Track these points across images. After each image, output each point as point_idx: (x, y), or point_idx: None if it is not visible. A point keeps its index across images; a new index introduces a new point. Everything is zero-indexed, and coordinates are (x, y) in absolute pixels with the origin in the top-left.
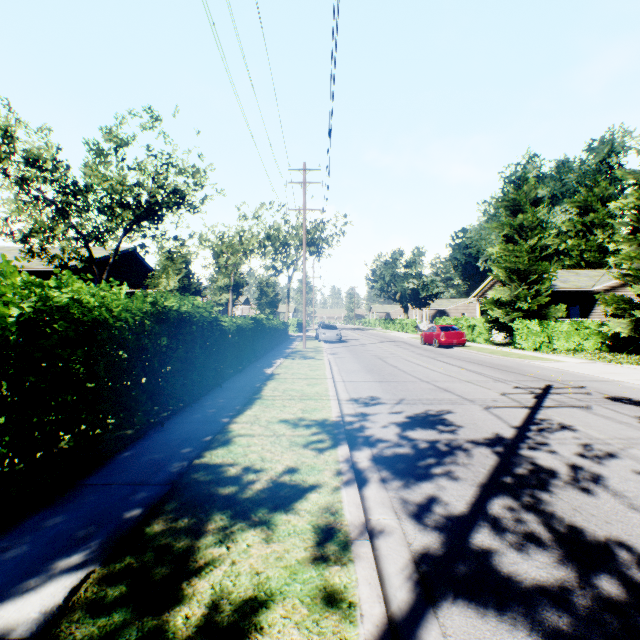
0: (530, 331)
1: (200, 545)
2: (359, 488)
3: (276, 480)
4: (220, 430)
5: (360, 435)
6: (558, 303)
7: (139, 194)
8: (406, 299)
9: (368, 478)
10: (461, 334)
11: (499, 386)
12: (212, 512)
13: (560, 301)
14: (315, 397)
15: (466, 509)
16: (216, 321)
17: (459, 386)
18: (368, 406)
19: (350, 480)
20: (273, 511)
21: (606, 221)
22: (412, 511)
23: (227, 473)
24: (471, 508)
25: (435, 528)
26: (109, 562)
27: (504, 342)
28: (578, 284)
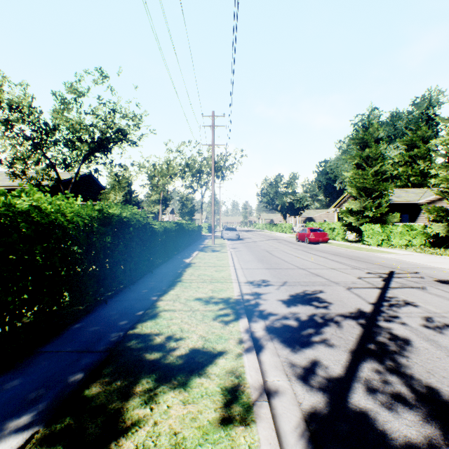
0: (374, 232)
1: (128, 406)
2: (257, 354)
3: (192, 348)
4: (150, 306)
5: (256, 310)
6: (393, 212)
7: (93, 132)
8: (285, 209)
9: (263, 345)
10: (325, 234)
11: (356, 272)
12: (140, 376)
13: (394, 211)
14: (221, 280)
15: (342, 372)
16: (148, 224)
17: (326, 272)
18: (261, 287)
19: (250, 347)
20: (189, 375)
21: (426, 154)
22: (300, 374)
23: (153, 342)
24: (346, 371)
25: (319, 389)
26: (51, 423)
27: (355, 240)
28: (408, 198)
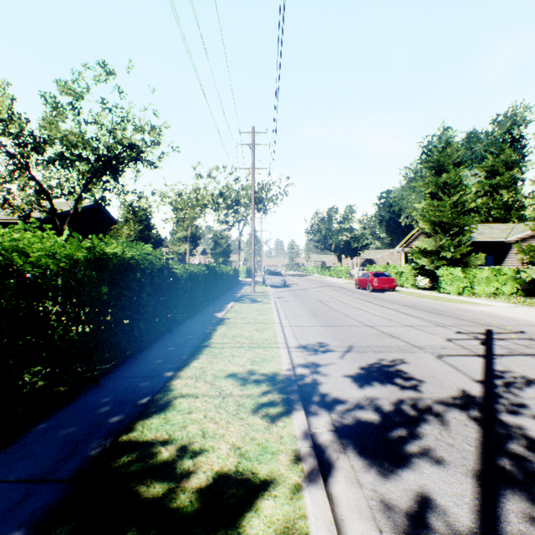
0: (454, 277)
1: None
2: (324, 480)
3: (218, 472)
4: (161, 388)
5: (314, 393)
6: (474, 253)
7: (96, 147)
8: (340, 249)
9: (333, 462)
10: (392, 280)
11: (441, 331)
12: None
13: (475, 251)
14: (264, 344)
15: (475, 523)
16: (167, 268)
17: (403, 331)
18: (318, 354)
19: (313, 472)
20: None
21: (510, 183)
22: (402, 528)
23: (157, 459)
24: (481, 521)
25: None
26: None
27: (427, 287)
28: (493, 236)
